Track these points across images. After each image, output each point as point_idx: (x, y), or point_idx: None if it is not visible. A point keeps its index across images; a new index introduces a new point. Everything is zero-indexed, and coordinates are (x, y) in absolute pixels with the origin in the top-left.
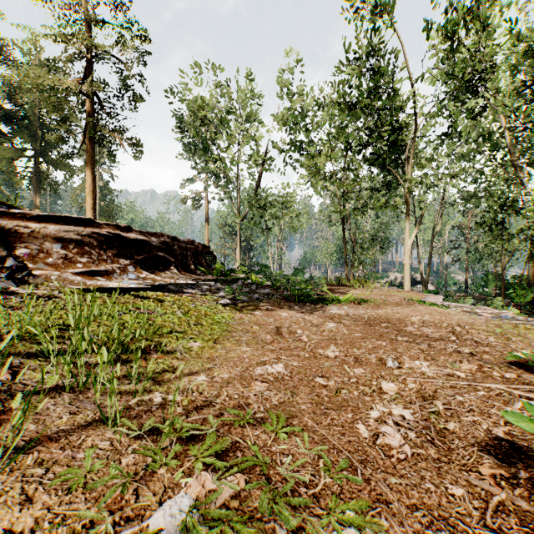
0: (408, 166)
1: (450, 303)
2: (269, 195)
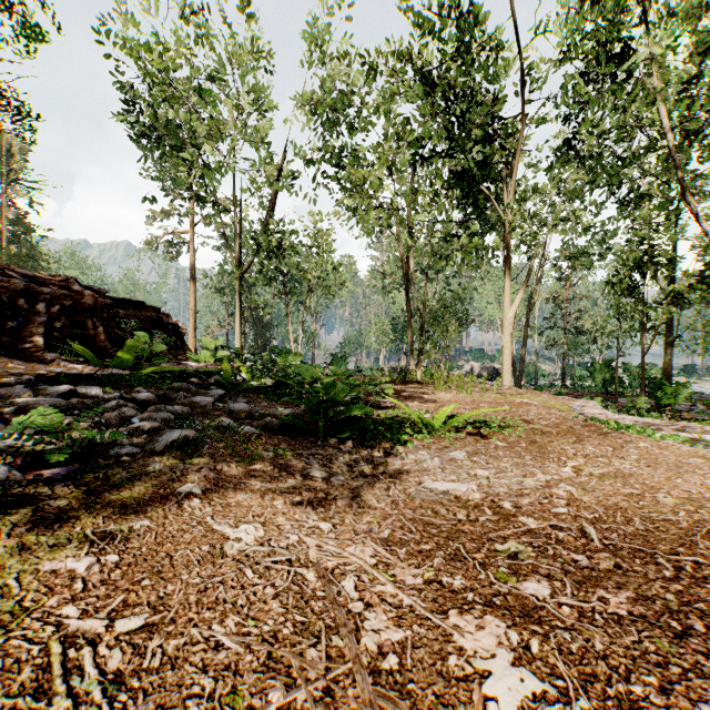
0: (509, 191)
1: (623, 416)
2: (290, 234)
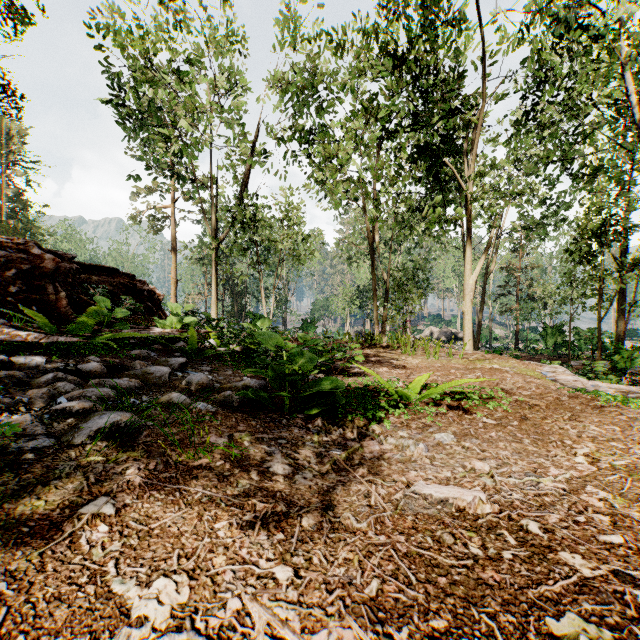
0: (470, 164)
1: (595, 382)
2: (263, 207)
